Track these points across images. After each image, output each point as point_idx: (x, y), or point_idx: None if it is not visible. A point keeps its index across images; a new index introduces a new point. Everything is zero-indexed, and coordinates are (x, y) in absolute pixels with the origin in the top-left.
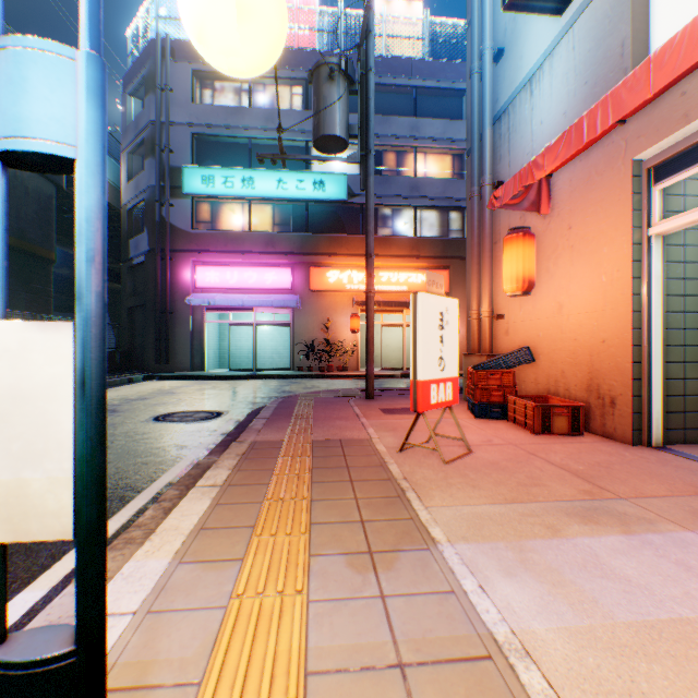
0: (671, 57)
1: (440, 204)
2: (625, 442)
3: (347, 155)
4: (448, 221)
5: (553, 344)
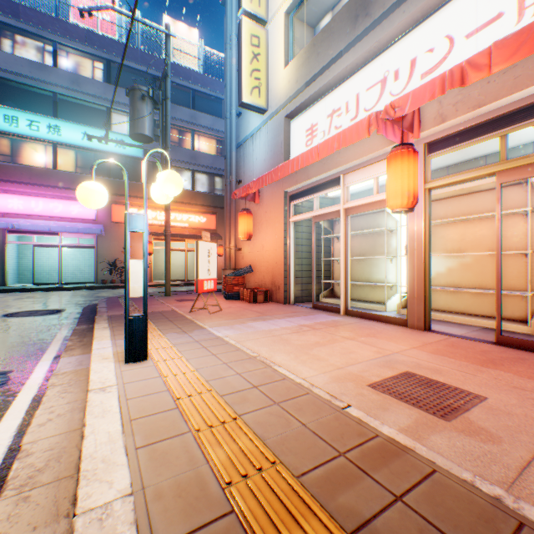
0: (283, 170)
1: (211, 171)
2: (282, 303)
3: None
4: (216, 183)
5: (261, 263)
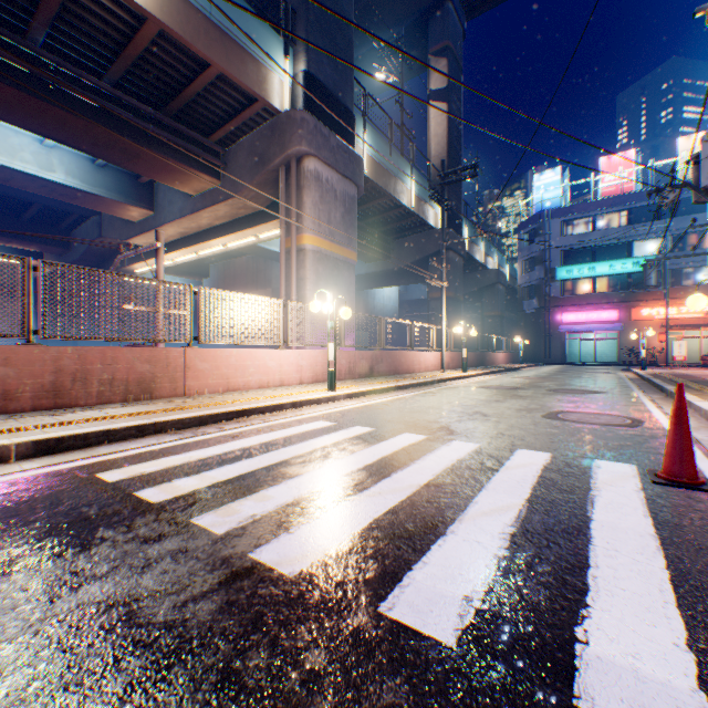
0: None
1: None
2: None
3: (654, 242)
4: None
5: None
